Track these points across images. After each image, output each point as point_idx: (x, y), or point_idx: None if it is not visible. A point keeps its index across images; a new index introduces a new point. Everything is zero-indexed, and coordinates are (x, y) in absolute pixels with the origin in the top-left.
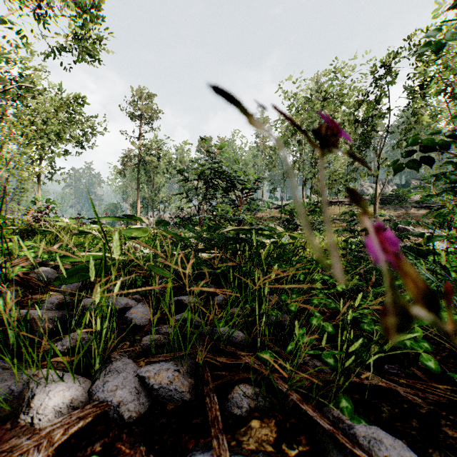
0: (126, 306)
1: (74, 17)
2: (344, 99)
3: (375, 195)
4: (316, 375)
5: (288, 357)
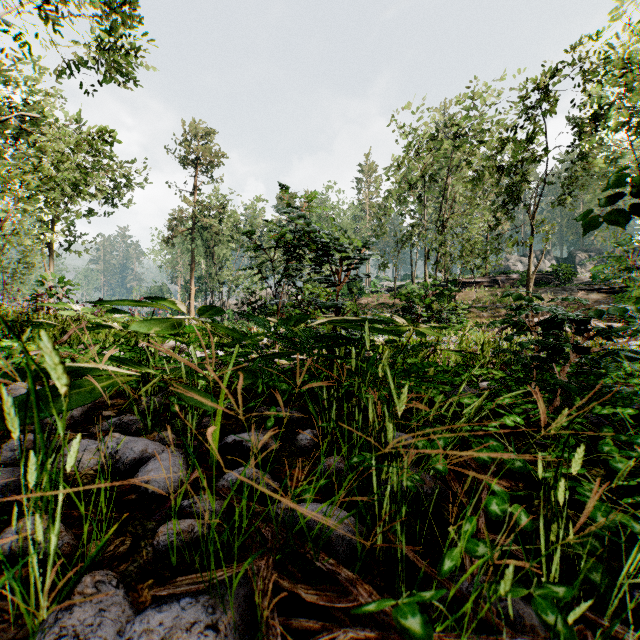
0: (143, 456)
1: (99, 17)
2: (483, 137)
3: (529, 272)
4: (513, 638)
5: (444, 584)
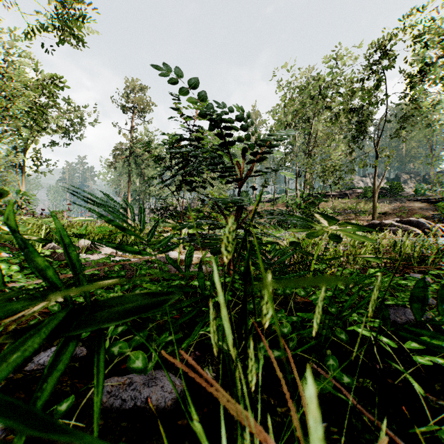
0: None
1: None
2: (338, 90)
3: (375, 186)
4: None
5: None
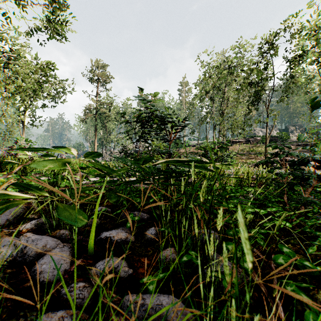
0: (42, 250)
1: (46, 5)
2: (243, 68)
3: (266, 136)
4: None
5: None
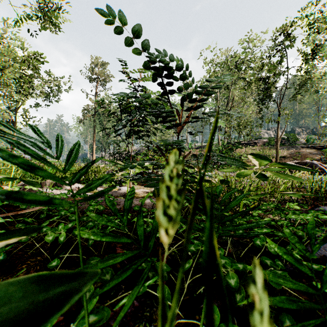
0: None
1: None
2: (250, 65)
3: (277, 137)
4: None
5: None
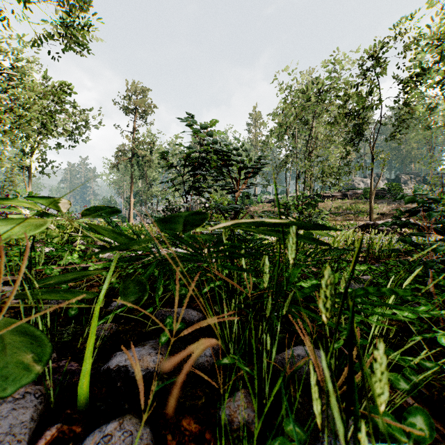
0: None
1: (60, 2)
2: (337, 92)
3: (371, 188)
4: None
5: None
